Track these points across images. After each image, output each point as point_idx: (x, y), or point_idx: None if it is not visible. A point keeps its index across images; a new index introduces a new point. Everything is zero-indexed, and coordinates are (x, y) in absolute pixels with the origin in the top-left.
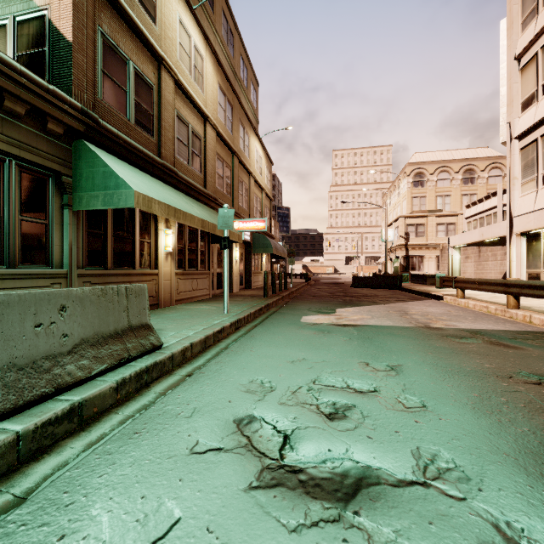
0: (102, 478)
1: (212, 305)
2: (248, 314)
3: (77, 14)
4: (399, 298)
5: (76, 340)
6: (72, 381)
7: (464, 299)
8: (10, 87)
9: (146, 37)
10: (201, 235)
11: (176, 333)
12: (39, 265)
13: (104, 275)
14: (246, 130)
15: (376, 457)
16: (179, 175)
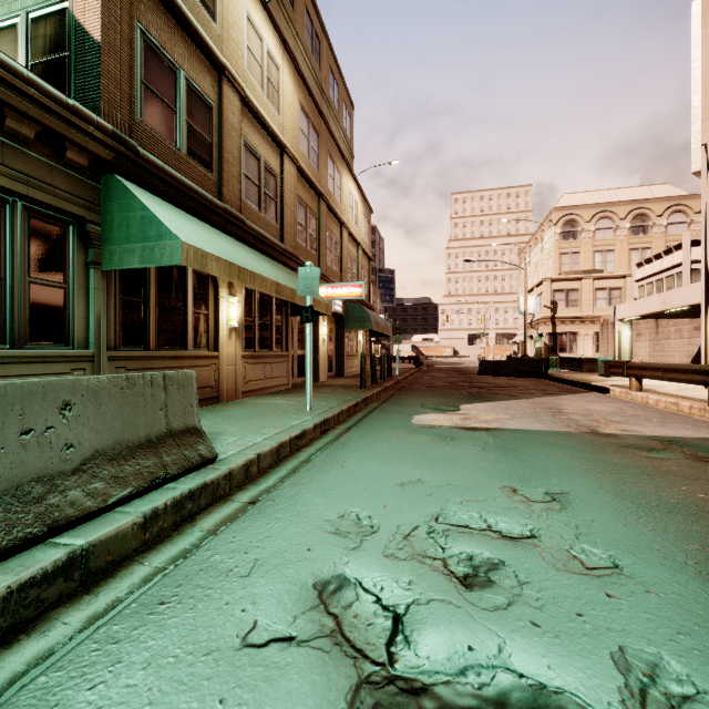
0: (94, 691)
1: (290, 399)
2: (339, 412)
3: (108, 3)
4: (547, 390)
5: (86, 452)
6: (77, 514)
7: (641, 392)
8: (13, 100)
9: (202, 38)
10: (277, 305)
11: (238, 439)
12: (55, 344)
13: (144, 358)
14: (337, 166)
15: (553, 666)
16: (247, 224)
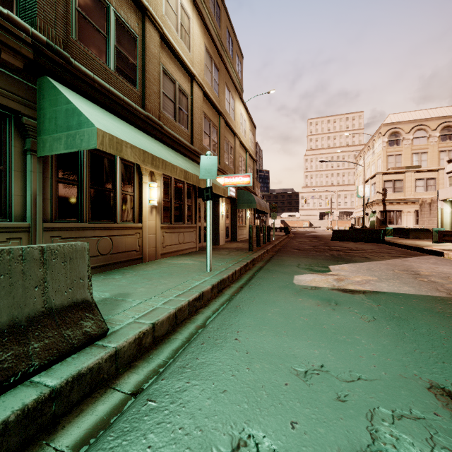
0: None
1: (196, 259)
2: (233, 272)
3: None
4: (392, 253)
5: None
6: None
7: None
8: None
9: None
10: (188, 190)
11: (142, 302)
12: None
13: (77, 229)
14: (232, 94)
15: None
16: (165, 129)
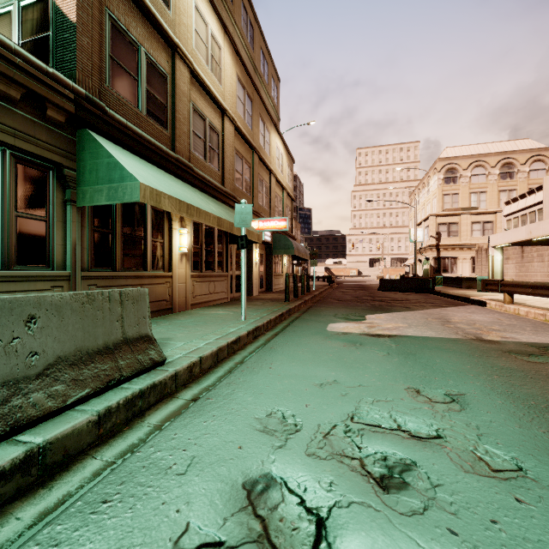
0: None
1: (229, 310)
2: (268, 321)
3: None
4: (435, 303)
5: (49, 359)
6: (38, 414)
7: (513, 305)
8: (2, 67)
9: (159, 22)
10: (219, 236)
11: (185, 344)
12: (38, 266)
13: (111, 278)
14: (267, 126)
15: None
16: (195, 171)
